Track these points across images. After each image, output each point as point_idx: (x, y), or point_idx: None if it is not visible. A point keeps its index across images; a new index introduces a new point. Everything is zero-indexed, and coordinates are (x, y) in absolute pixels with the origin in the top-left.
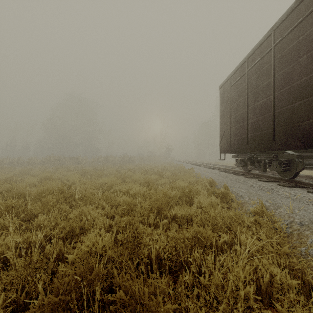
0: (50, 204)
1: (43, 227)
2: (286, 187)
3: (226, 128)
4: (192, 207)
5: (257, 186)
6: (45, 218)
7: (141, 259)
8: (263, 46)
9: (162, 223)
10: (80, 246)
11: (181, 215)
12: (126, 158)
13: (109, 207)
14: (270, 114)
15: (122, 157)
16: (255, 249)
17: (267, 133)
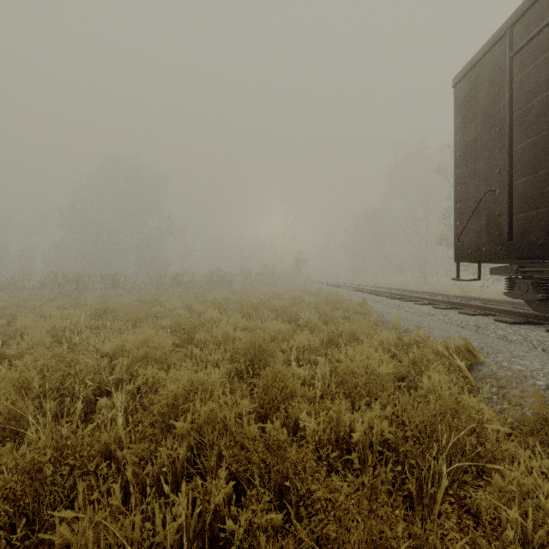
0: None
1: None
2: None
3: (487, 189)
4: (508, 548)
5: None
6: None
7: None
8: None
9: None
10: None
11: None
12: (217, 276)
13: None
14: None
15: (209, 275)
16: None
17: None
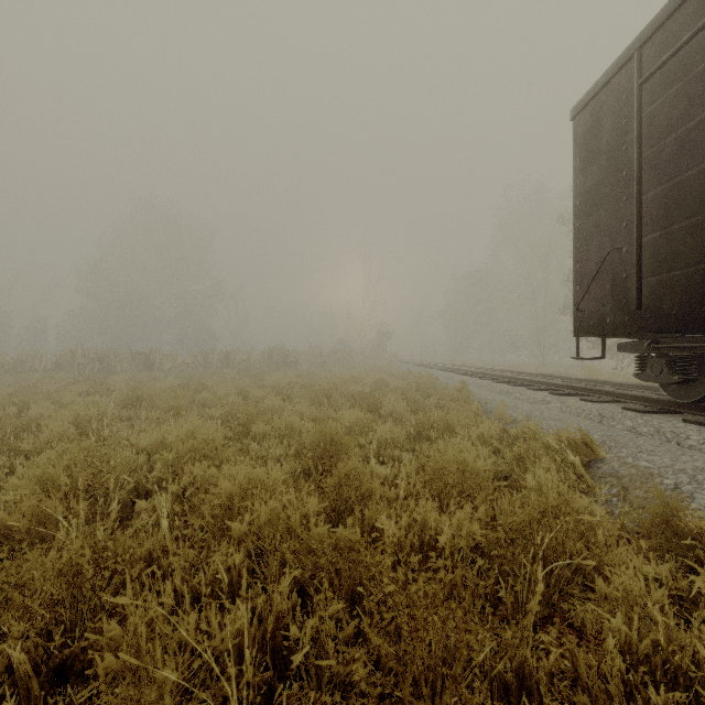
0: None
1: None
2: None
3: (611, 246)
4: (607, 658)
5: None
6: None
7: None
8: None
9: None
10: None
11: None
12: (279, 355)
13: None
14: None
15: (268, 354)
16: None
17: None
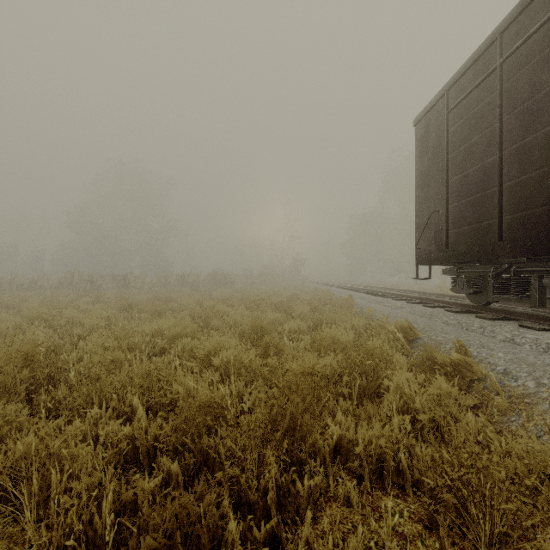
0: None
1: None
2: None
3: (434, 209)
4: (382, 406)
5: (529, 343)
6: None
7: None
8: None
9: (306, 487)
10: None
11: (363, 450)
12: (220, 277)
13: (144, 416)
14: None
15: (213, 276)
16: None
17: None
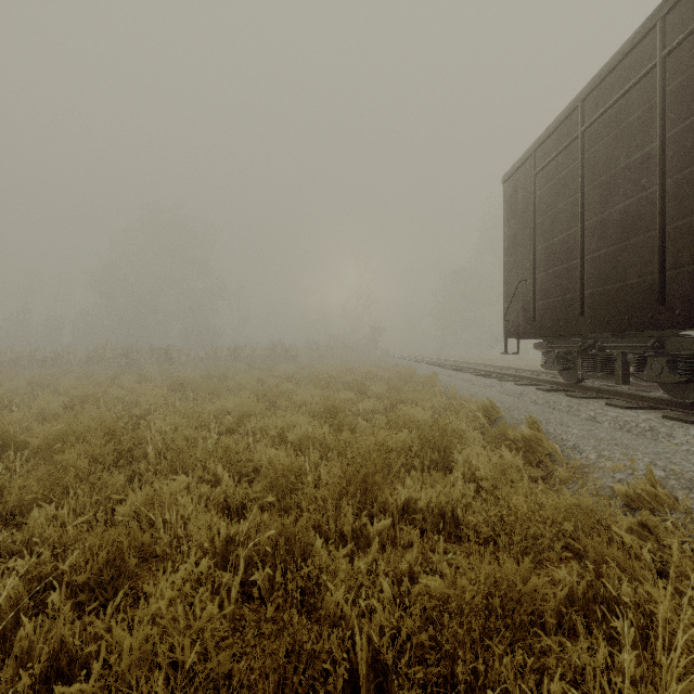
0: (72, 472)
1: (41, 545)
2: (690, 424)
3: (522, 278)
4: (450, 477)
5: (608, 420)
6: (54, 514)
7: (321, 672)
8: (630, 63)
9: (376, 529)
10: (119, 639)
11: (426, 505)
12: (281, 350)
13: (231, 480)
14: (651, 236)
15: (272, 349)
16: (688, 639)
17: (642, 286)
